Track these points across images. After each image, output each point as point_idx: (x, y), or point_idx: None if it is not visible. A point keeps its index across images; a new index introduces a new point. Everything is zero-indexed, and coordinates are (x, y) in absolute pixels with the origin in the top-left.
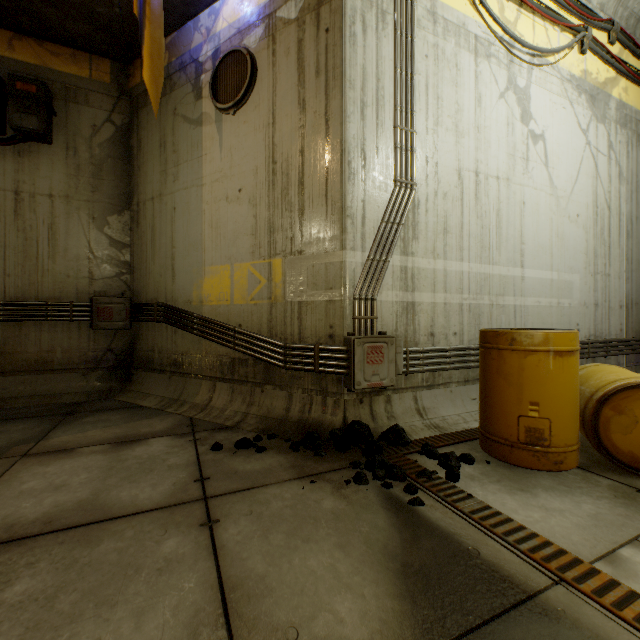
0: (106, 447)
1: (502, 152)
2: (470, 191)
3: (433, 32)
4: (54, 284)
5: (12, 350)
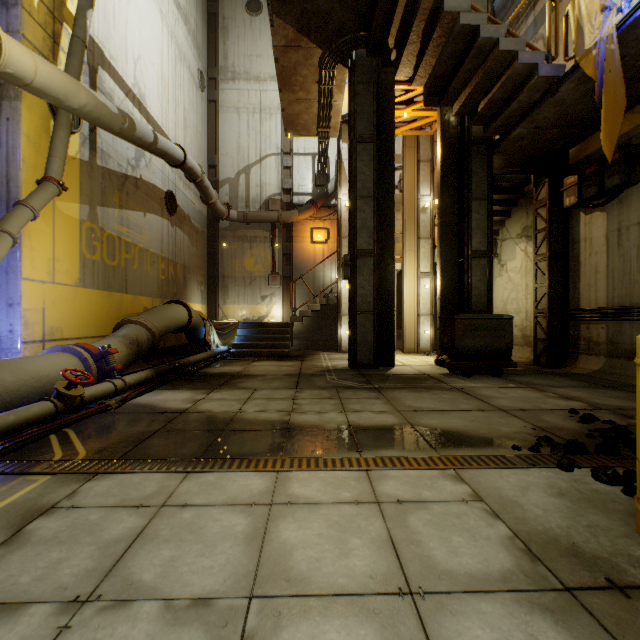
0: (553, 395)
1: None
2: None
3: None
4: (639, 292)
5: (616, 341)
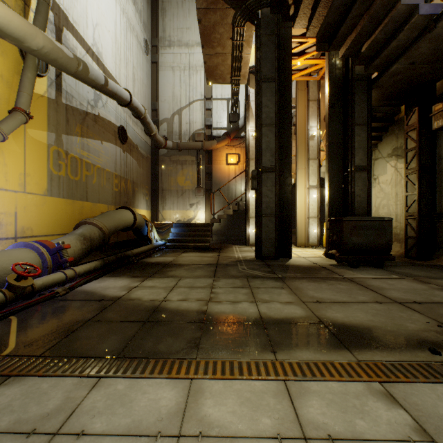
0: (437, 287)
1: None
2: None
3: None
4: None
5: None
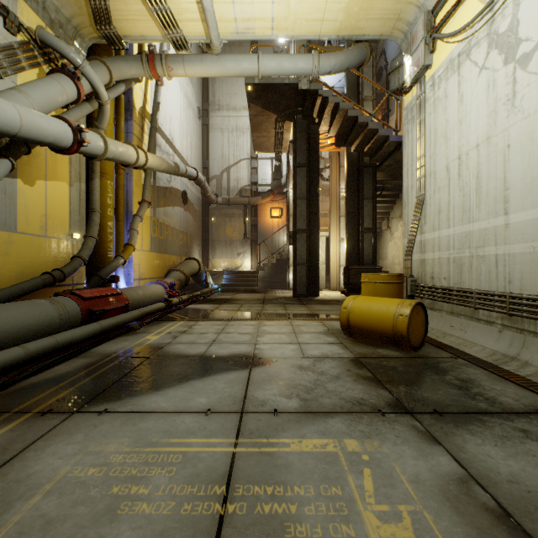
0: None
1: (482, 119)
2: (454, 174)
3: (433, 94)
4: None
5: None
